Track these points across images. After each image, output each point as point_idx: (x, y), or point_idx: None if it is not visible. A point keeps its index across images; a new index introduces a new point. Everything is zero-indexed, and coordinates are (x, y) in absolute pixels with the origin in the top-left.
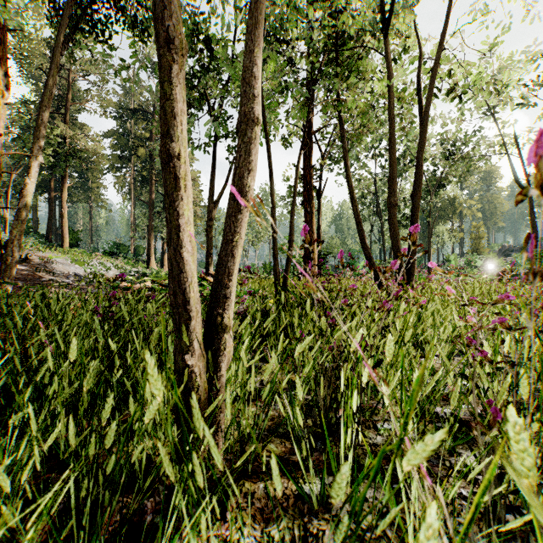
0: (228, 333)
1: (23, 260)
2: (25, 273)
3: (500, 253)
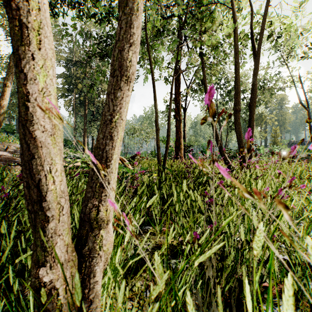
0: (105, 227)
1: (5, 149)
2: (5, 157)
3: (288, 145)
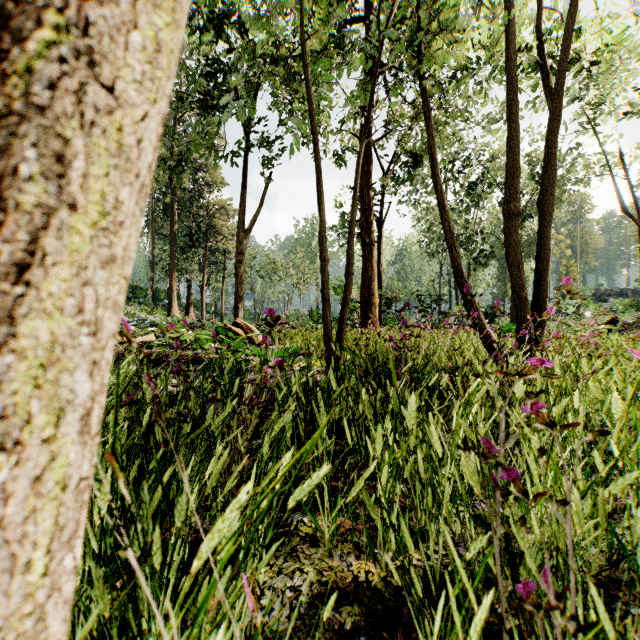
0: None
1: None
2: None
3: (594, 298)
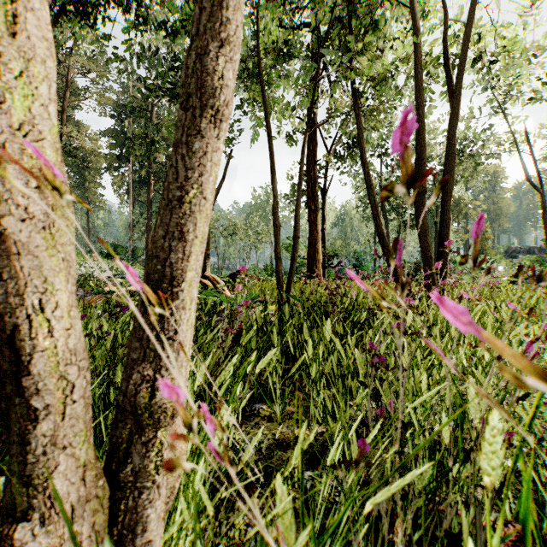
0: (170, 424)
1: None
2: None
3: (506, 254)
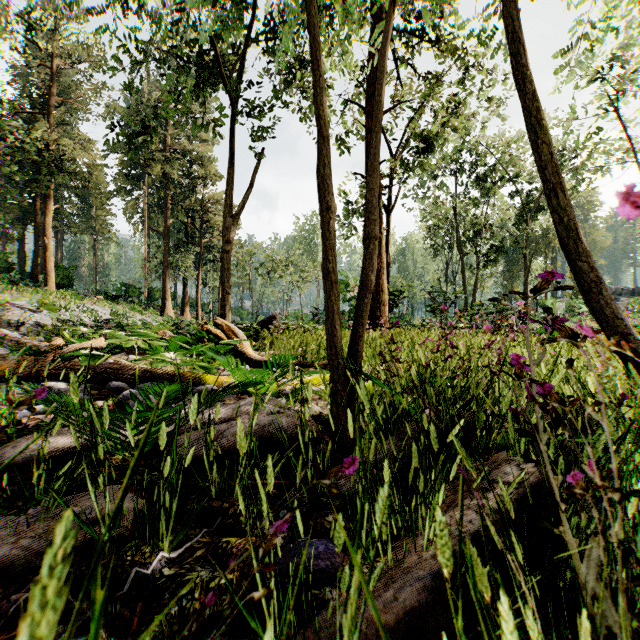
0: None
1: None
2: None
3: None
